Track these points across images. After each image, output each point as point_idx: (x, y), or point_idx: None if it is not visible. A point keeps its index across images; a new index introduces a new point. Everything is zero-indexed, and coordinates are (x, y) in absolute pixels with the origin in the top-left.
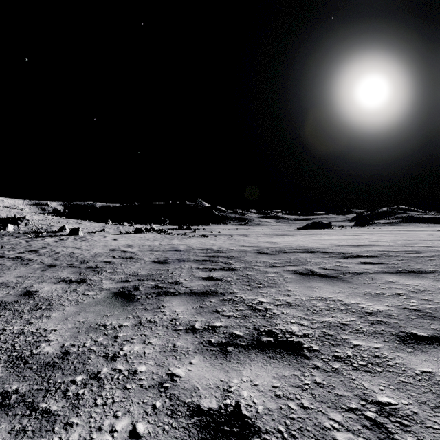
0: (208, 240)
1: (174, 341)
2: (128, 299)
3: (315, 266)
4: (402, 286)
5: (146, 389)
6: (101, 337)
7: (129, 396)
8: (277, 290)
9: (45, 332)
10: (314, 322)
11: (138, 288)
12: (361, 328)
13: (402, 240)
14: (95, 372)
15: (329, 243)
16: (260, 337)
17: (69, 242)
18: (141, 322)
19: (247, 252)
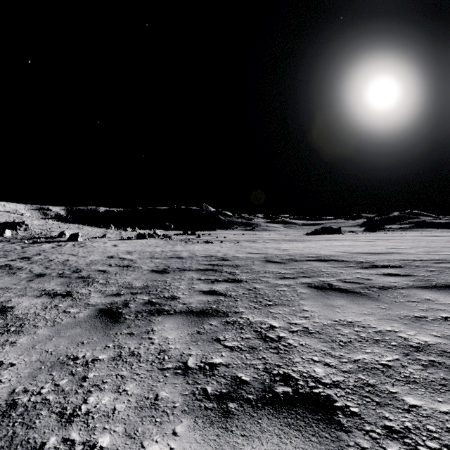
0: (213, 246)
1: (157, 388)
2: (113, 319)
3: (332, 278)
4: (445, 306)
5: None
6: (65, 378)
7: None
8: (291, 309)
9: (0, 367)
10: (344, 361)
11: (128, 304)
12: (411, 373)
13: (423, 247)
14: (37, 445)
15: (343, 250)
16: (273, 386)
17: (66, 248)
18: (121, 355)
19: (254, 260)
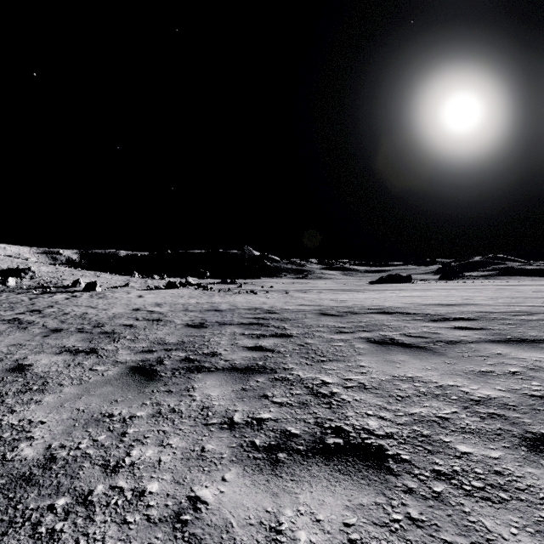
0: (257, 297)
1: (203, 442)
2: (148, 377)
3: (395, 332)
4: (516, 361)
5: (155, 524)
6: (103, 434)
7: (128, 536)
8: (346, 365)
9: (30, 425)
10: (400, 415)
11: (163, 361)
12: (467, 424)
13: (504, 298)
14: (85, 492)
15: (411, 301)
16: (324, 438)
17: (82, 299)
18: (160, 412)
19: (306, 313)
